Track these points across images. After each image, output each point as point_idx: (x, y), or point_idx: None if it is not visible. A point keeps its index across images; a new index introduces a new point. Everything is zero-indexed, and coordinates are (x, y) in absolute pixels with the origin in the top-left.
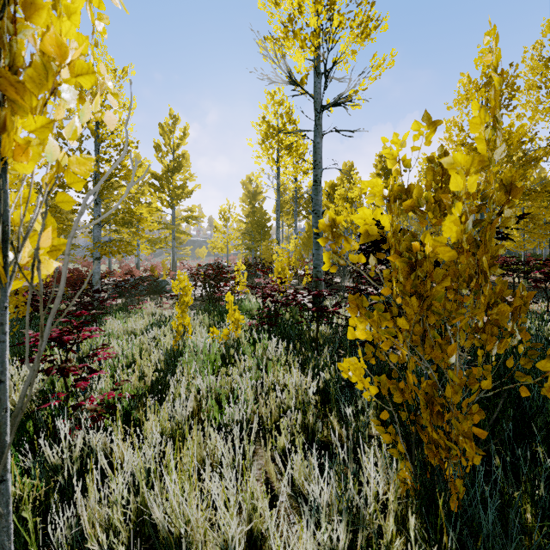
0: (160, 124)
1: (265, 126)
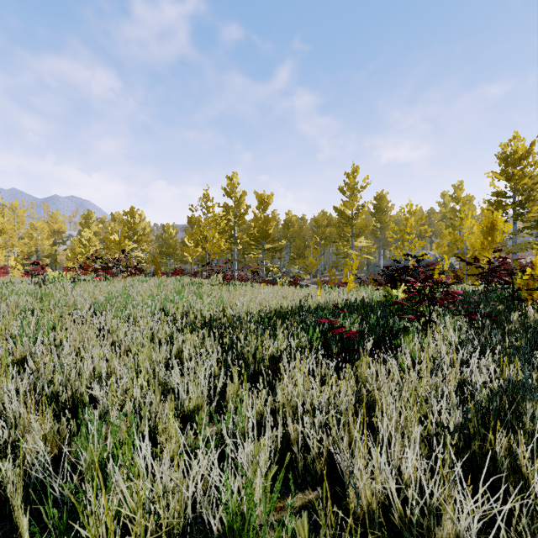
0: None
1: None
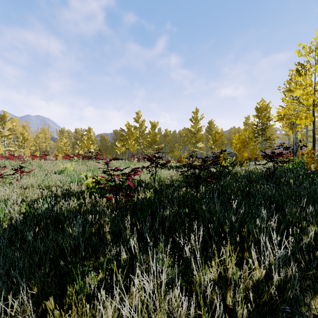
0: None
1: None
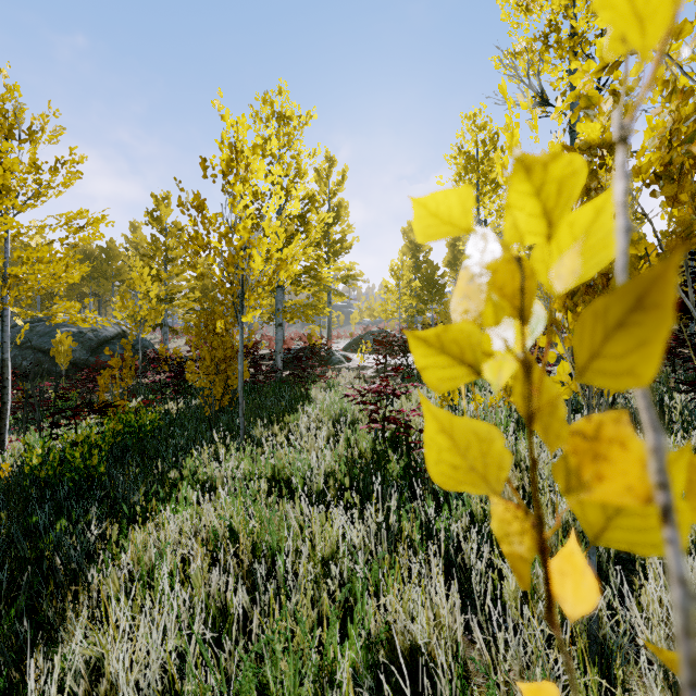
0: (316, 169)
1: (460, 159)
